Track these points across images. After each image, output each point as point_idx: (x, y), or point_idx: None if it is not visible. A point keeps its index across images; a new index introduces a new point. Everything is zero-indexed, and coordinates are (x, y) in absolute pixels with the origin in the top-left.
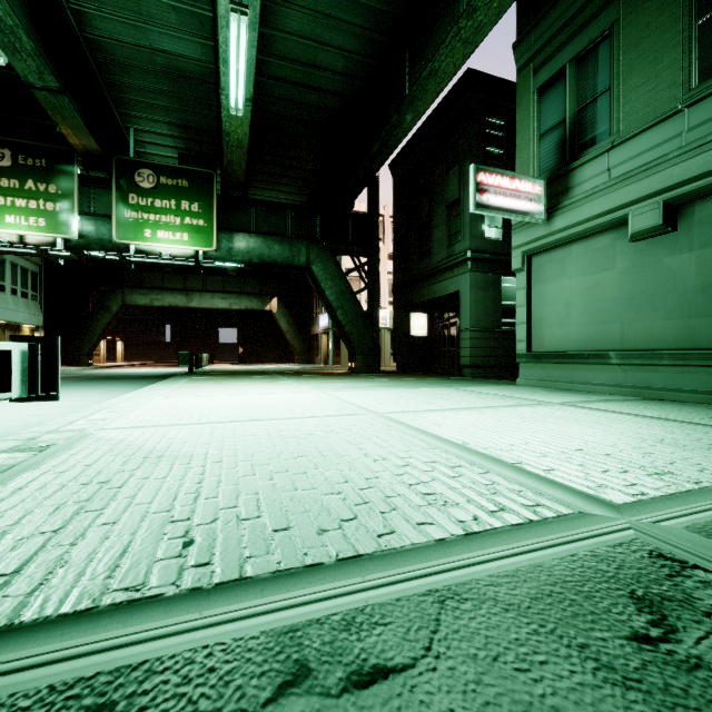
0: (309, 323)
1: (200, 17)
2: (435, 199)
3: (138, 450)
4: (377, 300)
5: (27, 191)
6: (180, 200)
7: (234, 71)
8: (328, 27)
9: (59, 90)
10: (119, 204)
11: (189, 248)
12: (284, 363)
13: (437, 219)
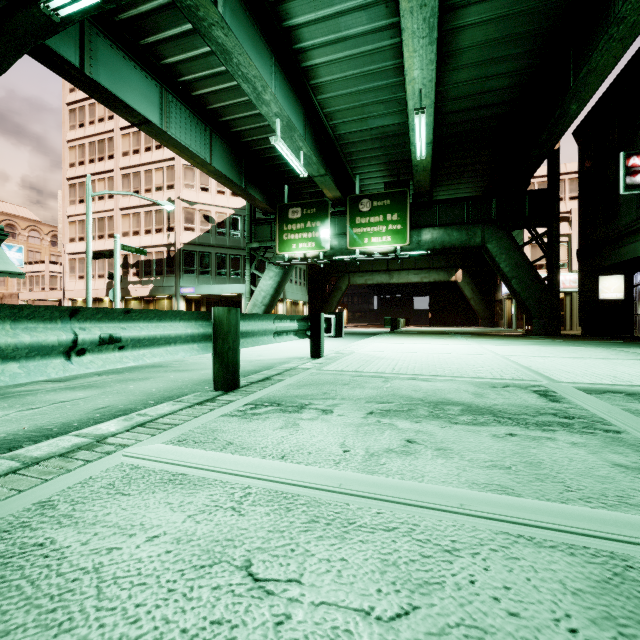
0: (493, 289)
1: (398, 100)
2: None
3: (374, 356)
4: (557, 267)
5: (307, 229)
6: (385, 214)
7: (418, 139)
8: (491, 65)
9: (325, 174)
10: (350, 225)
11: (391, 246)
12: (468, 326)
13: None
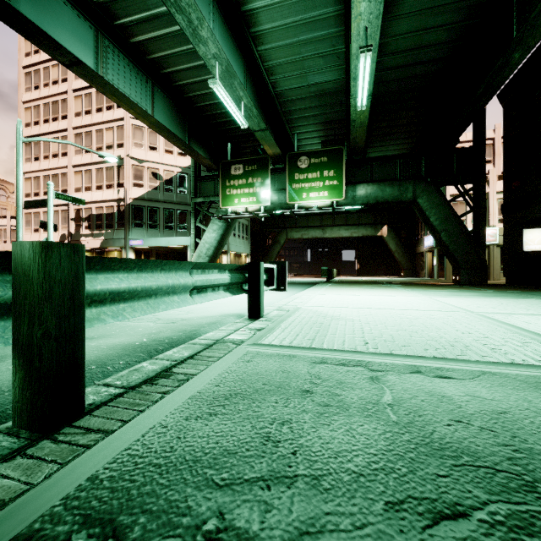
0: (415, 243)
1: (337, 54)
2: None
3: (326, 315)
4: (483, 221)
5: (249, 184)
6: (322, 171)
7: (360, 85)
8: (432, 15)
9: (265, 129)
10: (289, 181)
11: (328, 201)
12: (392, 276)
13: None
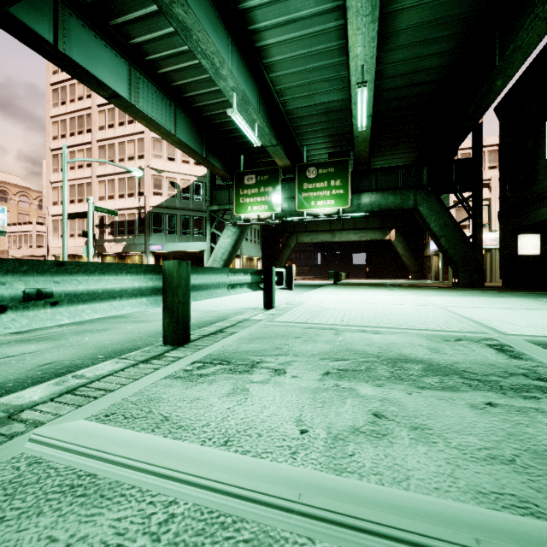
0: (422, 247)
1: (341, 78)
2: (540, 132)
3: (323, 307)
4: (480, 227)
5: (261, 193)
6: (329, 181)
7: (360, 111)
8: (425, 46)
9: (276, 144)
10: (299, 190)
11: (334, 208)
12: (400, 279)
13: (543, 150)
